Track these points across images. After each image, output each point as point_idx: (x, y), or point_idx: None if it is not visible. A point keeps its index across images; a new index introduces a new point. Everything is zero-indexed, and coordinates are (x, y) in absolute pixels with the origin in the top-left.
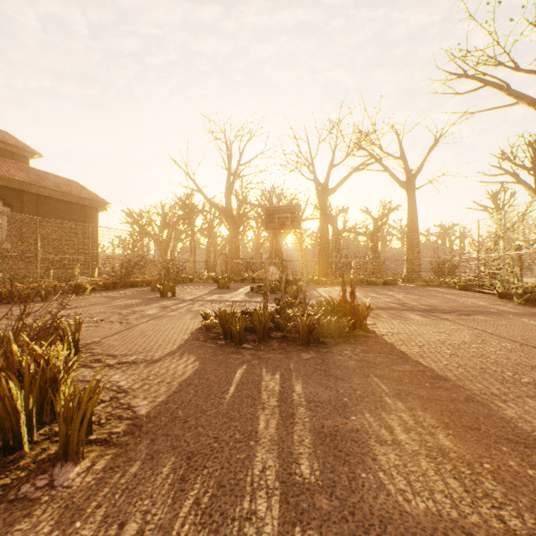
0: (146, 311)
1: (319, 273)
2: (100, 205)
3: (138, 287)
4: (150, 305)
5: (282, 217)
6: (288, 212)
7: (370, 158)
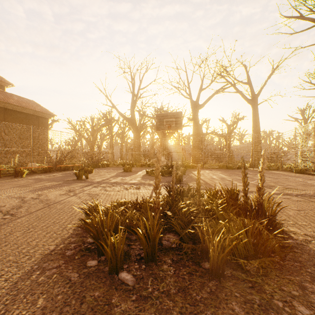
0: (50, 195)
1: (192, 160)
2: (49, 116)
3: (68, 170)
4: (60, 188)
5: (169, 121)
6: (173, 117)
7: (226, 84)
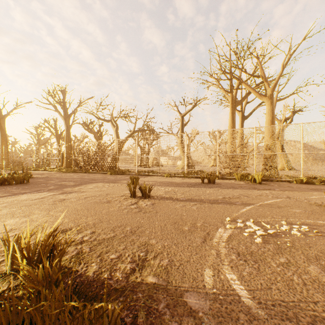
0: None
1: None
2: None
3: None
4: None
5: None
6: None
7: None
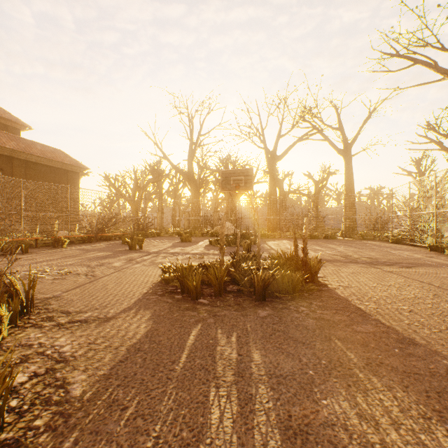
0: (113, 263)
1: (268, 228)
2: (81, 170)
3: (112, 241)
4: (118, 257)
5: (237, 179)
6: (242, 175)
7: (312, 129)
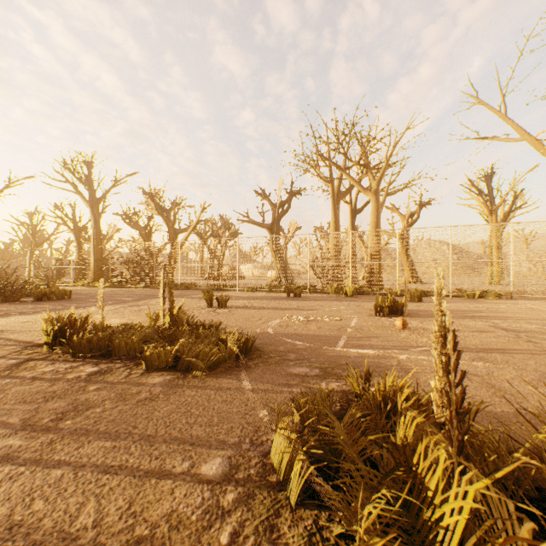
0: None
1: None
2: None
3: None
4: None
5: None
6: None
7: None
